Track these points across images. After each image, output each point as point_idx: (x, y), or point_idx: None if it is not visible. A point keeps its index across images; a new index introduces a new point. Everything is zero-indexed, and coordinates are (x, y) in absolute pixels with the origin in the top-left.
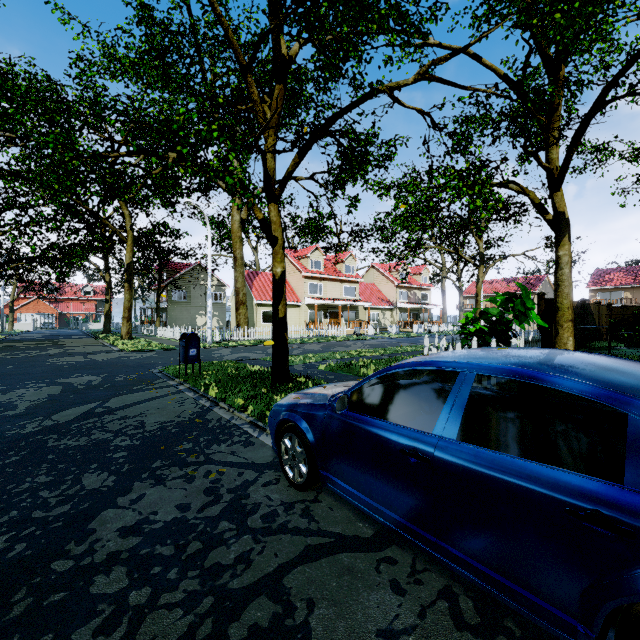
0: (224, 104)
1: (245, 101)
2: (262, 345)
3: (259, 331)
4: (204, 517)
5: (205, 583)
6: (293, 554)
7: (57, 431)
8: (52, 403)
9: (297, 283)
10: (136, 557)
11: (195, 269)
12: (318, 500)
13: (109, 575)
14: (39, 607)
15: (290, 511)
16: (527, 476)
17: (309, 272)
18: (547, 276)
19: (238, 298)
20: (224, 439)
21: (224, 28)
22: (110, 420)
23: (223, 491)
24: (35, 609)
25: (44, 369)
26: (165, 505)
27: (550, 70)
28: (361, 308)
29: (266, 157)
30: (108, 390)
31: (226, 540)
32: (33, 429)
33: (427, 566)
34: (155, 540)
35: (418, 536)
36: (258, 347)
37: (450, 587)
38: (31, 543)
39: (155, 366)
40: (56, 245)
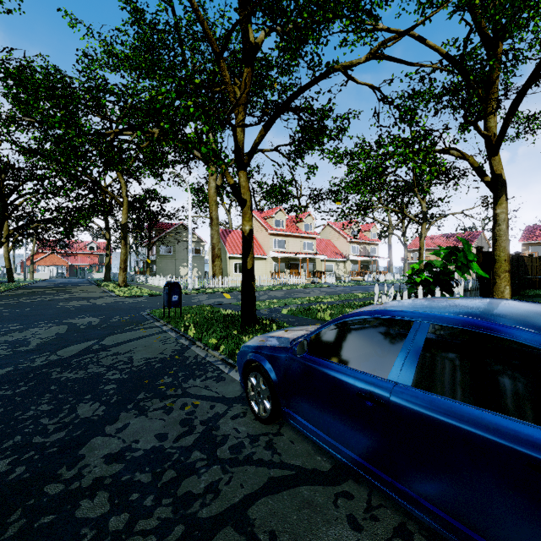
0: (199, 84)
1: (219, 84)
2: (234, 292)
3: (231, 280)
4: (179, 447)
5: (177, 511)
6: (257, 485)
7: (60, 365)
8: (58, 340)
9: (263, 239)
10: (118, 483)
11: (179, 228)
12: (280, 433)
13: (93, 500)
14: (30, 529)
15: (255, 443)
16: (485, 426)
17: (274, 230)
18: (483, 232)
19: (214, 252)
20: (199, 374)
21: (200, 21)
22: (104, 356)
23: (196, 422)
24: (27, 530)
25: (54, 311)
26: (146, 434)
27: (488, 47)
28: (318, 260)
29: (236, 131)
30: (105, 330)
31: (197, 469)
32: (41, 363)
33: (382, 502)
34: (135, 467)
35: (374, 475)
36: (230, 293)
37: (405, 525)
38: (29, 466)
39: (144, 309)
40: (61, 208)
